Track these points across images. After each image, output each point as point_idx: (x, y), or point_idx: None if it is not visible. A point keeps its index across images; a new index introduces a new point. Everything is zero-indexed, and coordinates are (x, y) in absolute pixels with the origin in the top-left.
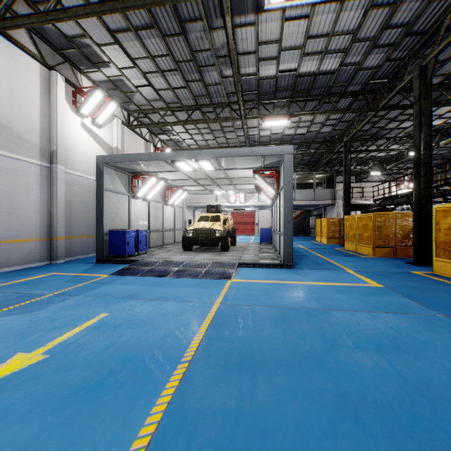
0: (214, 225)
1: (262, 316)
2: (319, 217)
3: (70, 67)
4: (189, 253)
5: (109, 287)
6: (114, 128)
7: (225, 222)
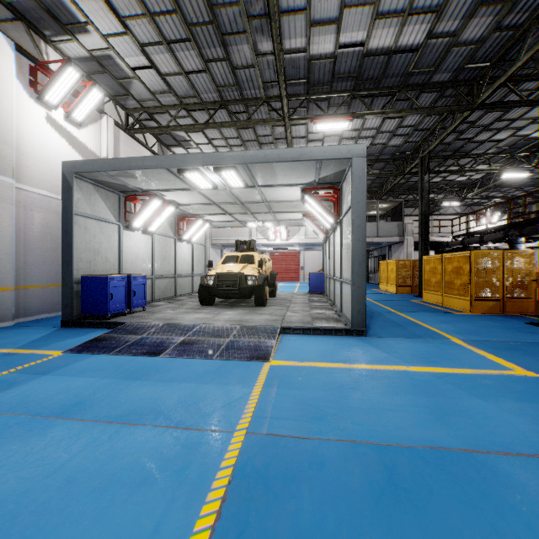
0: (245, 269)
1: (343, 482)
2: (381, 259)
3: (26, 29)
4: (208, 309)
5: (42, 384)
6: (103, 130)
7: (260, 264)
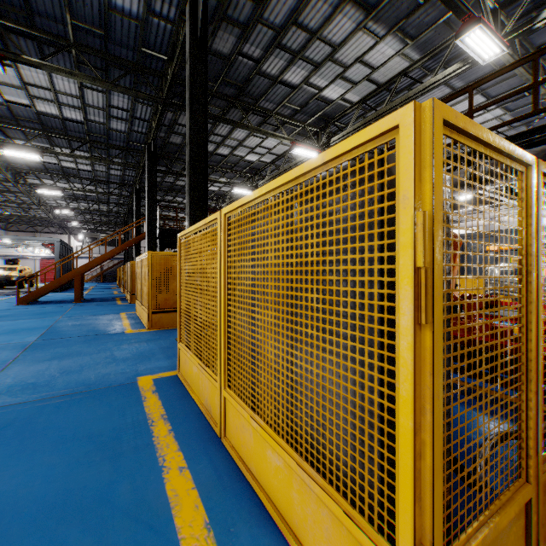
0: (13, 273)
1: None
2: None
3: None
4: None
5: None
6: None
7: (22, 271)
